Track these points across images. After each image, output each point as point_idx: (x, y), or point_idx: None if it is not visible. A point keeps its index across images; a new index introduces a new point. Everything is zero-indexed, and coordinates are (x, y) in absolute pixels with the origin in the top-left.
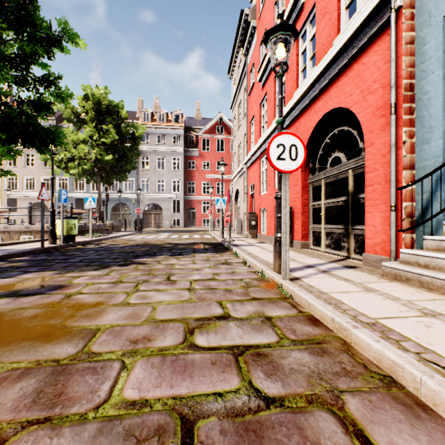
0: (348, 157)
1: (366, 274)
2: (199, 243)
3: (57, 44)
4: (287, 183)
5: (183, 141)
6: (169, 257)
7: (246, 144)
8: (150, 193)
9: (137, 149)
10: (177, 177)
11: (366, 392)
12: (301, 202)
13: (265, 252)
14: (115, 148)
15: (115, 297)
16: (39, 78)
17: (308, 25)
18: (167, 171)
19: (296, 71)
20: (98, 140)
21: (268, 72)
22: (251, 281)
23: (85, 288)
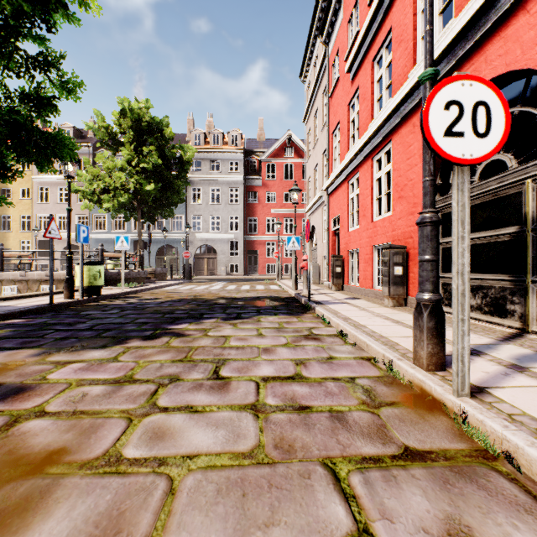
0: (521, 158)
1: None
2: (264, 297)
3: (57, 5)
4: (465, 188)
5: (242, 167)
6: (221, 322)
7: (326, 164)
8: (202, 233)
9: (185, 176)
10: (235, 212)
11: None
12: None
13: (369, 317)
14: (157, 175)
15: (99, 433)
16: (33, 56)
17: None
18: (223, 205)
19: (413, 40)
20: (137, 166)
21: (361, 56)
22: (374, 387)
23: (58, 396)
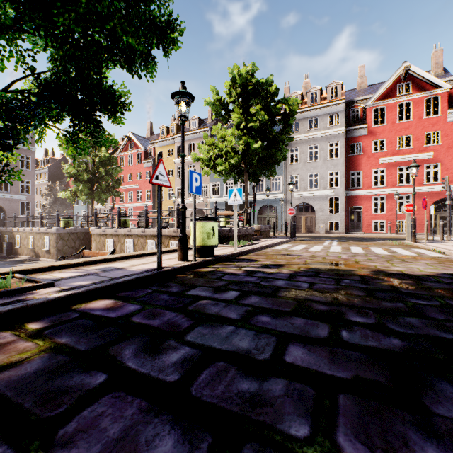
0: None
1: None
2: None
3: None
4: None
5: (343, 119)
6: None
7: None
8: (299, 191)
9: (289, 131)
10: (335, 168)
11: None
12: None
13: None
14: (263, 133)
15: None
16: None
17: None
18: (321, 161)
19: None
20: (245, 129)
21: None
22: None
23: None
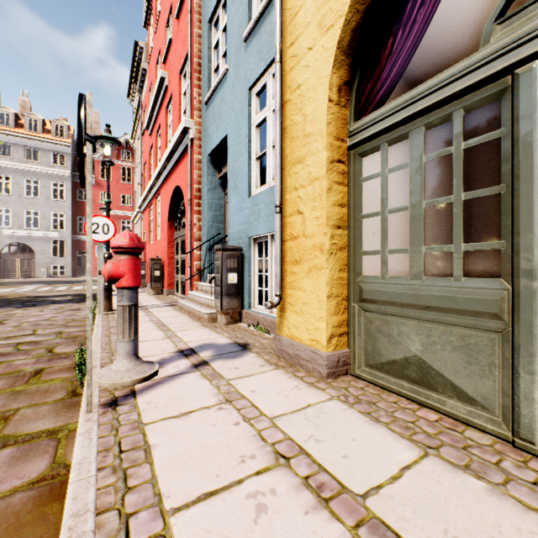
0: None
1: (170, 308)
2: (71, 294)
3: None
4: (102, 249)
5: (70, 162)
6: (15, 309)
7: (140, 188)
8: (13, 229)
9: None
10: (60, 209)
11: (73, 344)
12: (167, 255)
13: None
14: None
15: None
16: None
17: (171, 105)
18: (44, 200)
19: (166, 140)
20: None
21: (152, 125)
22: (80, 319)
23: None
